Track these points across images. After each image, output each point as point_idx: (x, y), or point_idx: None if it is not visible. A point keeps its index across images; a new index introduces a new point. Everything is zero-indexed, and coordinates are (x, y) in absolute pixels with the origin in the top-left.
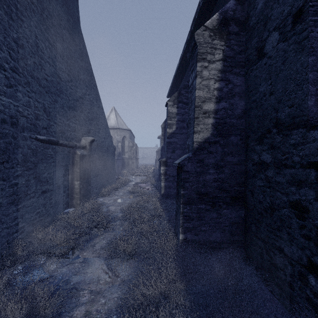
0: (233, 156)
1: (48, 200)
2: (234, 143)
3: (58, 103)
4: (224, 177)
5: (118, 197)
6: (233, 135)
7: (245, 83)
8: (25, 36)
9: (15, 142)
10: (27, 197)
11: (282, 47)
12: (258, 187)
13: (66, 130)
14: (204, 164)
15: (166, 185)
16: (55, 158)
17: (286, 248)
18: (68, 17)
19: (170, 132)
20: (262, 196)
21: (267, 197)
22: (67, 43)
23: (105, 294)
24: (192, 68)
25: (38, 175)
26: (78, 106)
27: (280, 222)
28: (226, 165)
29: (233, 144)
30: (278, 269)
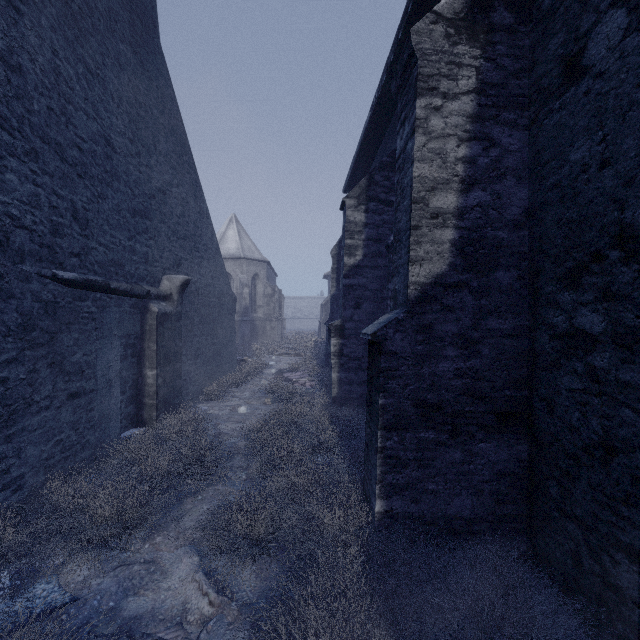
0: (501, 318)
1: (84, 414)
2: (504, 286)
3: (109, 200)
4: (481, 367)
5: (240, 401)
6: (502, 268)
7: (529, 145)
8: (25, 47)
9: None
10: (31, 409)
11: (639, 45)
12: (567, 393)
13: (126, 260)
14: (434, 335)
15: (343, 378)
16: (102, 321)
17: None
18: (131, 17)
19: (351, 265)
20: (578, 415)
21: (593, 418)
22: (130, 73)
23: None
24: (402, 114)
25: (59, 358)
26: (155, 208)
27: (632, 484)
28: (485, 338)
29: (501, 289)
30: (626, 600)
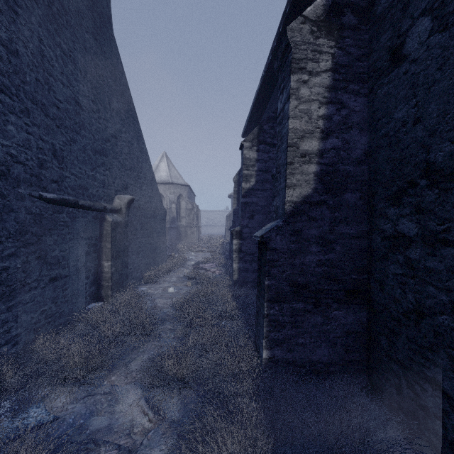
0: (349, 225)
1: (60, 292)
2: (351, 204)
3: (78, 143)
4: (335, 259)
5: (169, 284)
6: (349, 191)
7: (368, 107)
8: (21, 38)
9: (3, 203)
10: (24, 288)
11: (439, 42)
12: (392, 276)
13: (90, 185)
14: (303, 237)
15: (241, 267)
16: (73, 228)
17: (447, 383)
18: (93, 15)
19: (247, 188)
20: (400, 291)
21: (409, 293)
22: (92, 54)
23: (141, 453)
24: (282, 85)
25: (44, 253)
26: (109, 148)
27: (434, 337)
28: (337, 239)
29: (349, 205)
30: (431, 415)
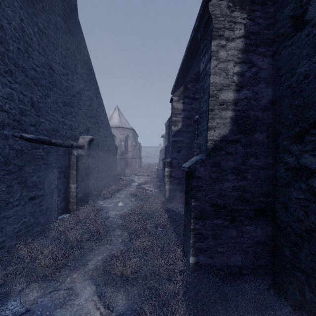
0: (257, 158)
1: (37, 208)
2: (259, 142)
3: (51, 97)
4: (247, 185)
5: (119, 199)
6: (258, 131)
7: (273, 65)
8: (5, 16)
9: None
10: (8, 206)
11: None
12: (296, 200)
13: (60, 128)
14: (221, 168)
15: (171, 188)
16: (47, 159)
17: None
18: (63, 4)
19: (175, 130)
20: (303, 213)
21: (312, 215)
22: (62, 32)
23: None
24: (204, 50)
25: (24, 179)
26: (75, 102)
27: None
28: (249, 169)
29: (257, 143)
30: None
